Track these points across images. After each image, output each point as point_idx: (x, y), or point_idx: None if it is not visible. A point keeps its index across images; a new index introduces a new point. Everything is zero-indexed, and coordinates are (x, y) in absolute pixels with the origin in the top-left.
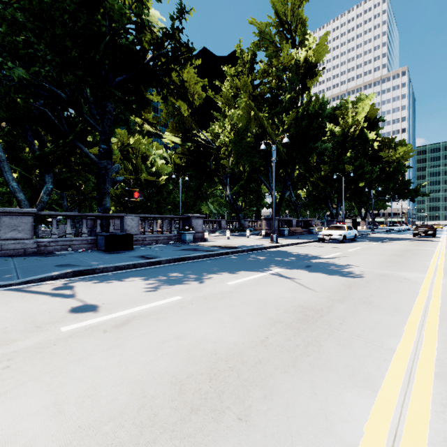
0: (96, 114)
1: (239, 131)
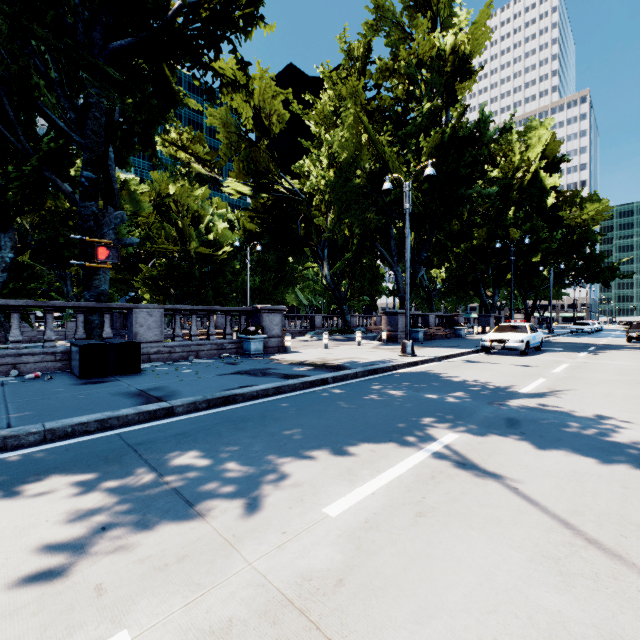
0: (69, 108)
1: (345, 167)
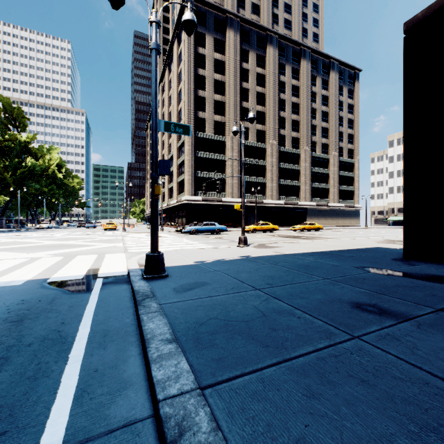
0: None
1: None
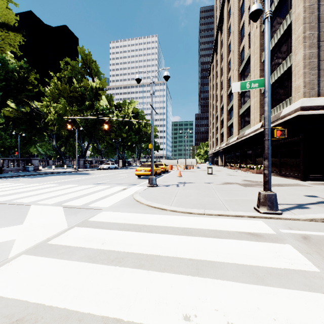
0: None
1: (61, 115)
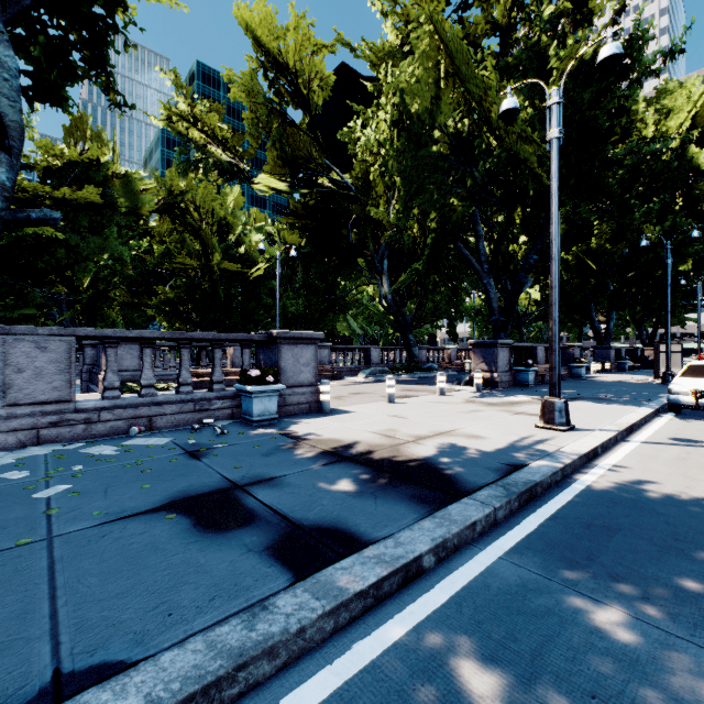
0: None
1: (418, 120)
